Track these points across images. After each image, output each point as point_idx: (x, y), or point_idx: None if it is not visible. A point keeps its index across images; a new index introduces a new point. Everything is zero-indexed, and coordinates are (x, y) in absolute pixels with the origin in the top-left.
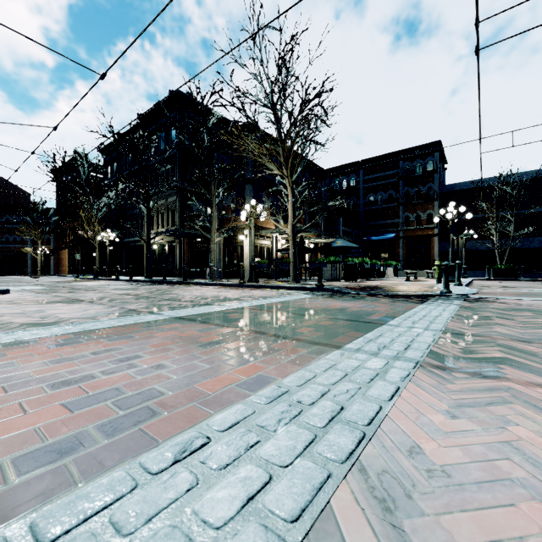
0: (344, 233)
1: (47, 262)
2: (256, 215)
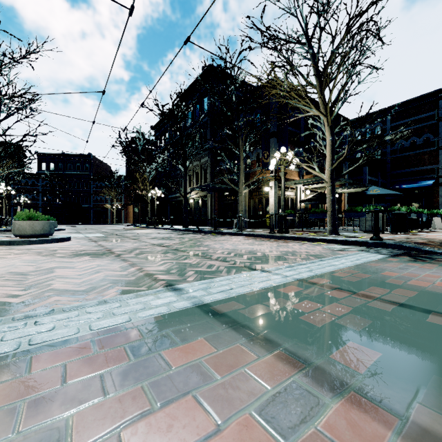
0: (369, 182)
1: (120, 215)
2: (285, 163)
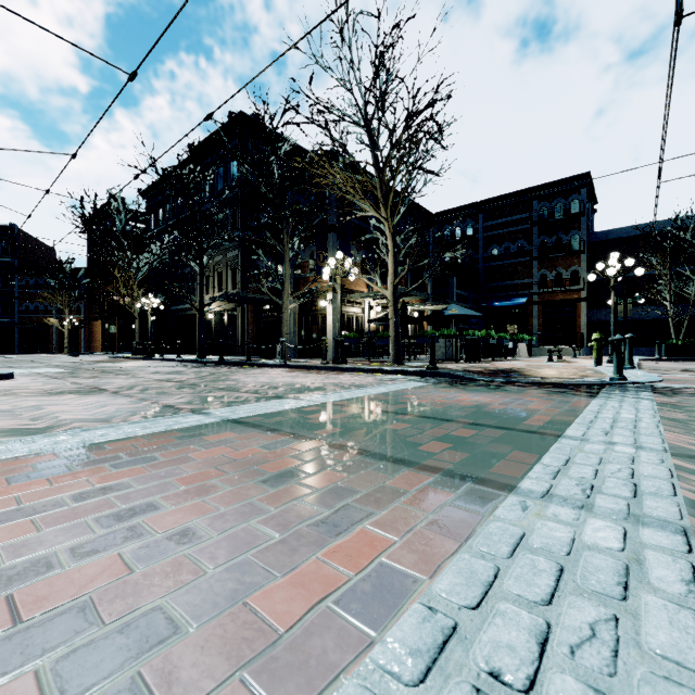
0: (458, 297)
1: (76, 337)
2: (343, 273)
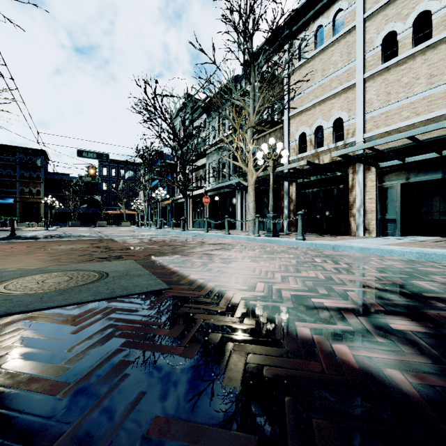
0: None
1: None
2: None
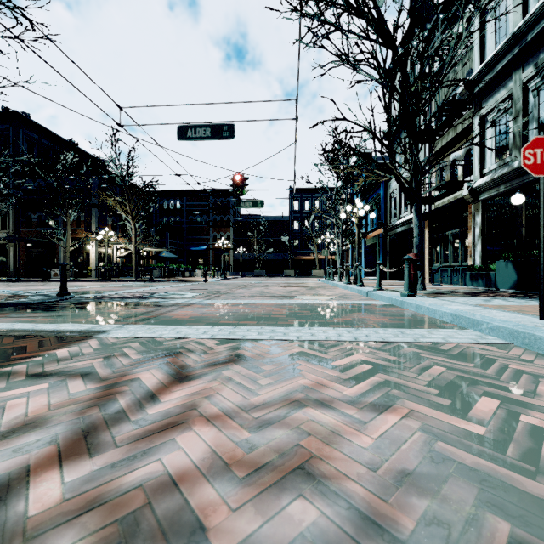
0: (171, 244)
1: None
2: (109, 237)
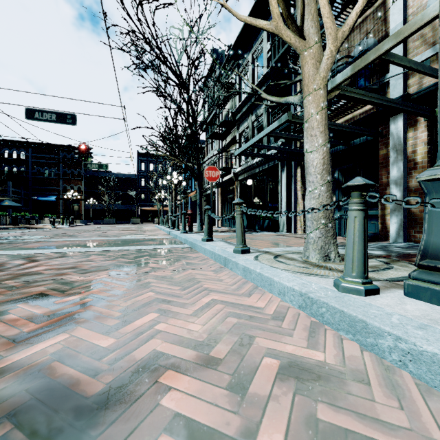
0: (14, 192)
1: None
2: None
